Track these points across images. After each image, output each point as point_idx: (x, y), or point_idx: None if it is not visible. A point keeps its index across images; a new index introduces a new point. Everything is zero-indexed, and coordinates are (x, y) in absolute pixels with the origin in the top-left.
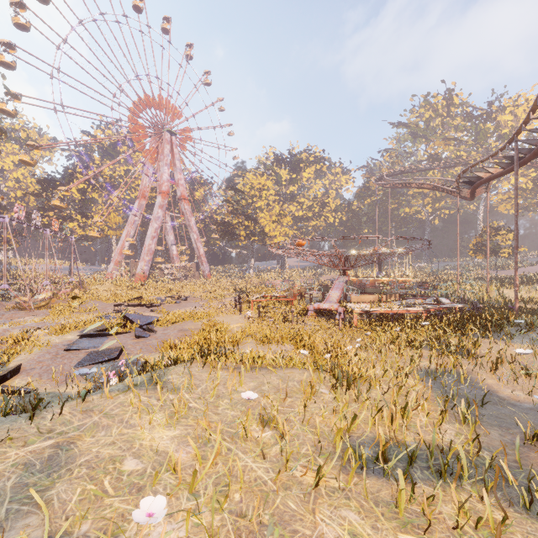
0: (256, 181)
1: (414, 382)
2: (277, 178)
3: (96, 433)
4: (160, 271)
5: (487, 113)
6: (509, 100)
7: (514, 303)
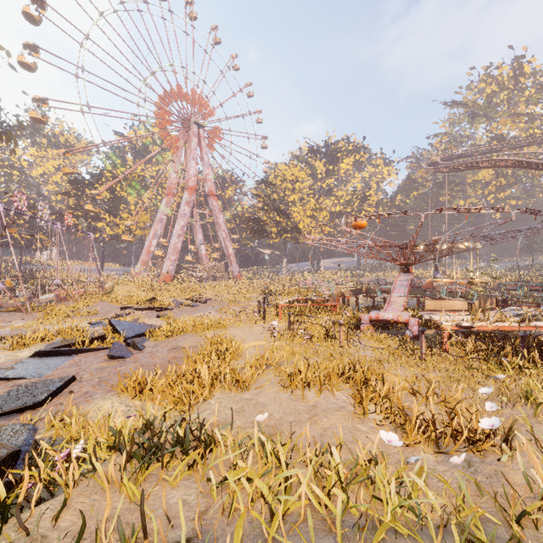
0: (289, 172)
1: None
2: (312, 170)
3: None
4: (187, 272)
5: None
6: None
7: None
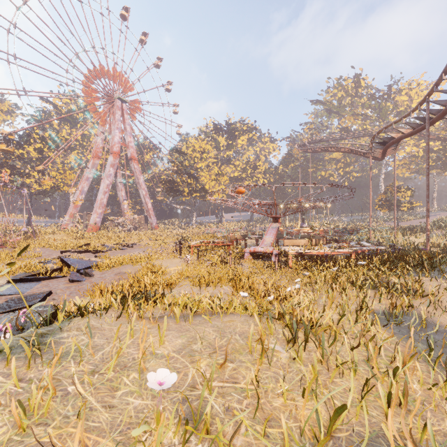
0: (198, 144)
1: (377, 329)
2: (216, 144)
3: None
4: (111, 223)
5: (387, 94)
6: (405, 83)
7: (420, 247)
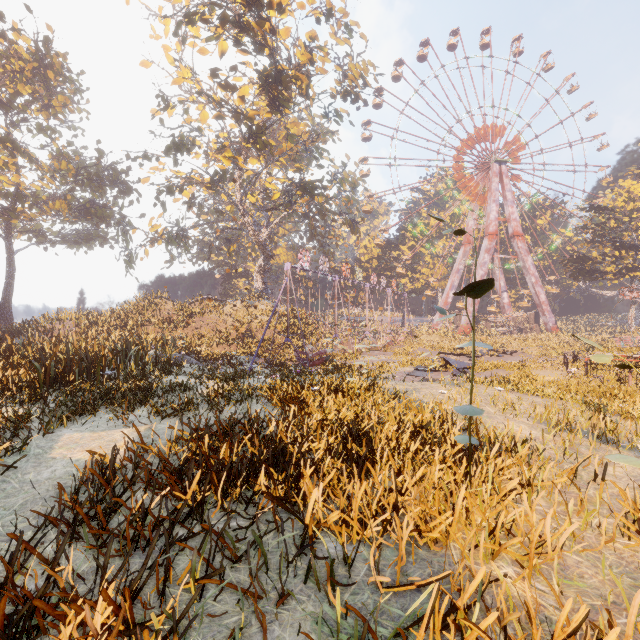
0: (638, 186)
1: None
2: None
3: (427, 389)
4: (486, 323)
5: None
6: None
7: None
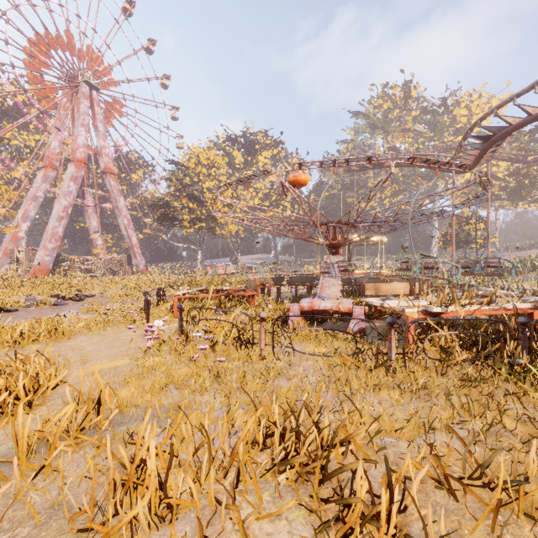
0: (204, 155)
1: None
2: (230, 159)
3: None
4: (73, 265)
5: (444, 106)
6: (466, 93)
7: None
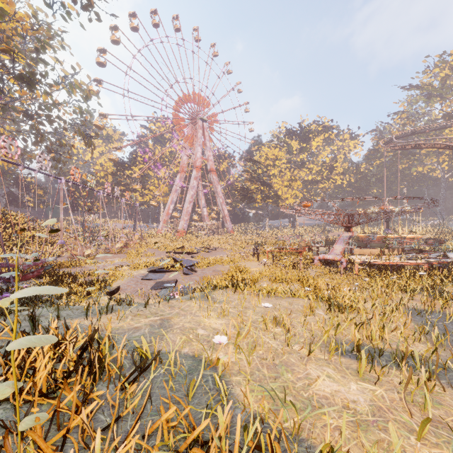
0: (270, 152)
1: (400, 316)
2: (289, 148)
3: (179, 317)
4: (194, 228)
5: None
6: None
7: None
